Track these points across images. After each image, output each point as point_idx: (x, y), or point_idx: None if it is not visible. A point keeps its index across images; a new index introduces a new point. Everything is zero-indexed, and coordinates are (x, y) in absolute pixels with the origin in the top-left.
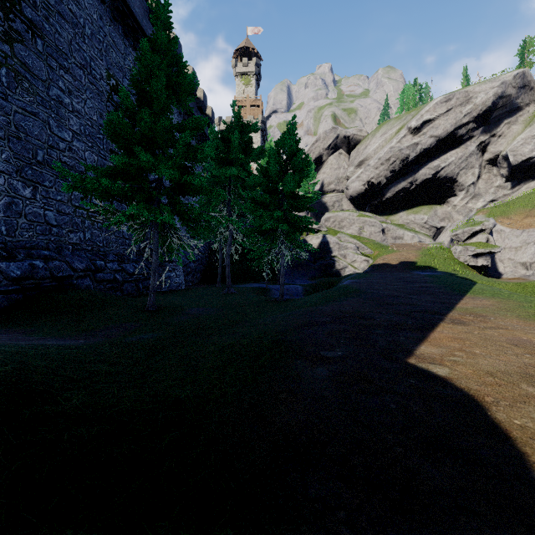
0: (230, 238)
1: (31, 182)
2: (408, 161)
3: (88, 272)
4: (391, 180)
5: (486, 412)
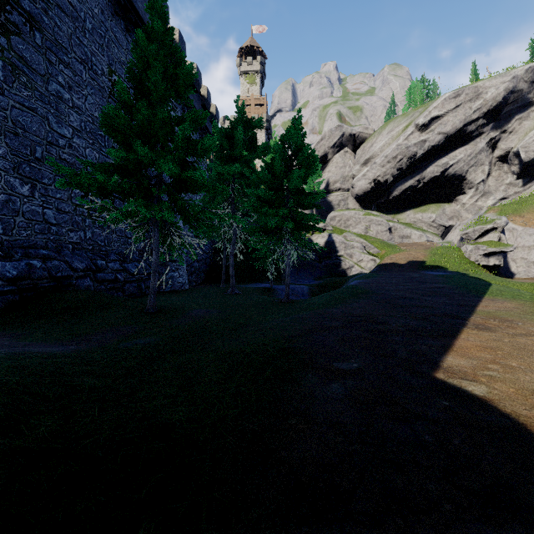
0: (234, 237)
1: (29, 179)
2: (415, 159)
3: (88, 271)
4: (398, 179)
5: None
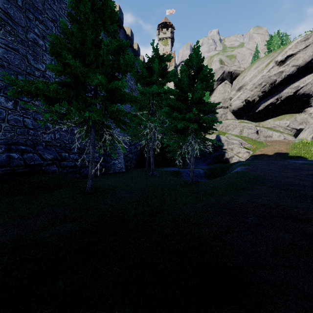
0: (153, 137)
1: (12, 98)
2: (275, 84)
3: (55, 160)
4: (262, 98)
5: None
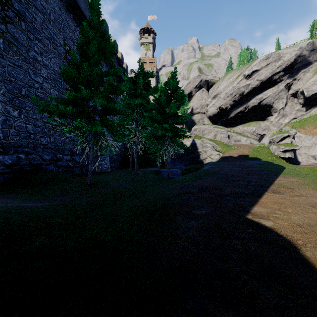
0: (137, 141)
1: (18, 107)
2: (243, 95)
3: (52, 161)
4: (233, 106)
5: (298, 251)
